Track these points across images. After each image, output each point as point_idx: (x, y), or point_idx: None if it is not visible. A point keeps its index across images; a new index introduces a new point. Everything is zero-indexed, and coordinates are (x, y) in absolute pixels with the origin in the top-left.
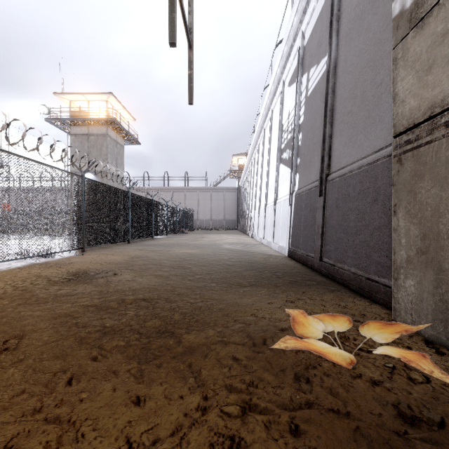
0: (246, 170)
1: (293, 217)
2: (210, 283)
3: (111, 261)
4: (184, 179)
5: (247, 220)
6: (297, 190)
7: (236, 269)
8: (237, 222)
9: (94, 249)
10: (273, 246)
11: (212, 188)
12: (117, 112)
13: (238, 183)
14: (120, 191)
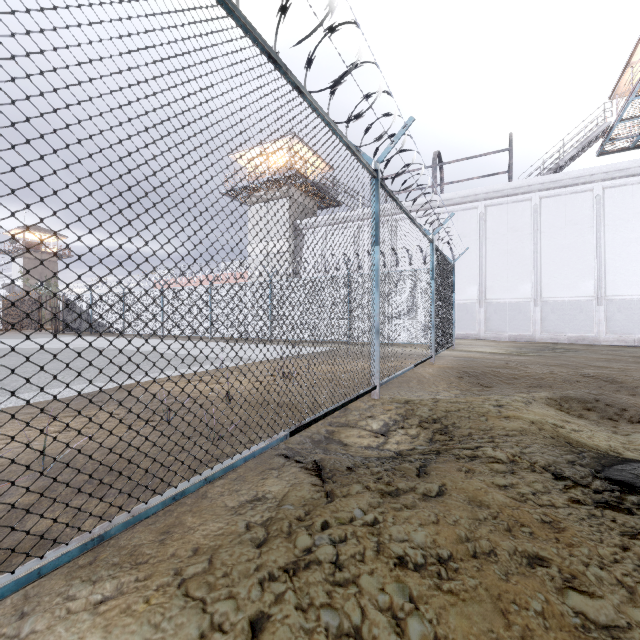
0: None
1: None
2: None
3: None
4: None
5: None
6: None
7: None
8: None
9: None
10: None
11: None
12: None
13: None
14: None
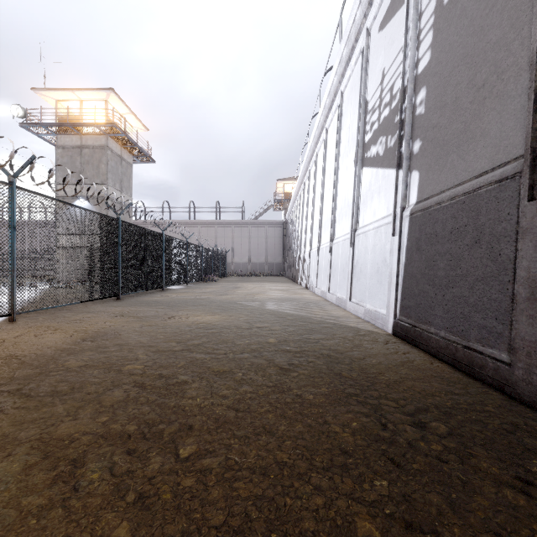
0: (296, 196)
1: (407, 257)
2: (216, 531)
3: (25, 352)
4: (215, 211)
5: (297, 264)
6: (414, 203)
7: (302, 395)
8: (283, 266)
9: (44, 313)
10: (350, 308)
11: (251, 222)
12: (122, 118)
13: (284, 216)
14: (100, 218)
